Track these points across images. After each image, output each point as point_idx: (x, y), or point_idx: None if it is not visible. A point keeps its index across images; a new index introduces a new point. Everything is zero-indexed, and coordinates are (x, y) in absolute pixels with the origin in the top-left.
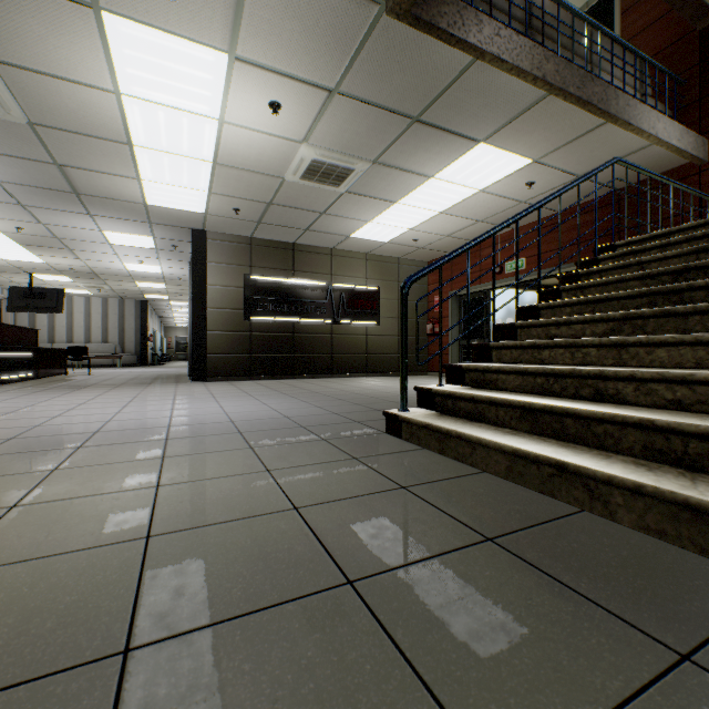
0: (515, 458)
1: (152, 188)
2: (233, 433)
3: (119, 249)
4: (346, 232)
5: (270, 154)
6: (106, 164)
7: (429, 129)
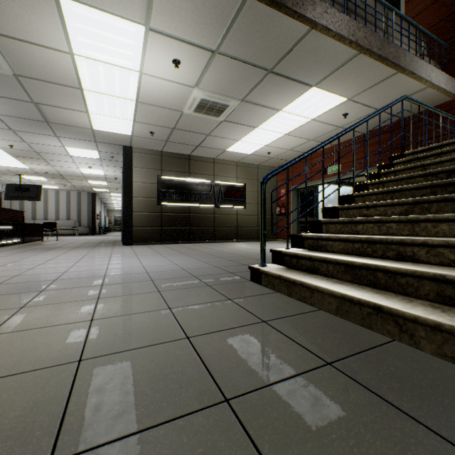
0: (343, 300)
1: (96, 119)
2: (147, 281)
3: (76, 159)
4: (223, 147)
5: (173, 95)
6: (66, 102)
7: (278, 77)
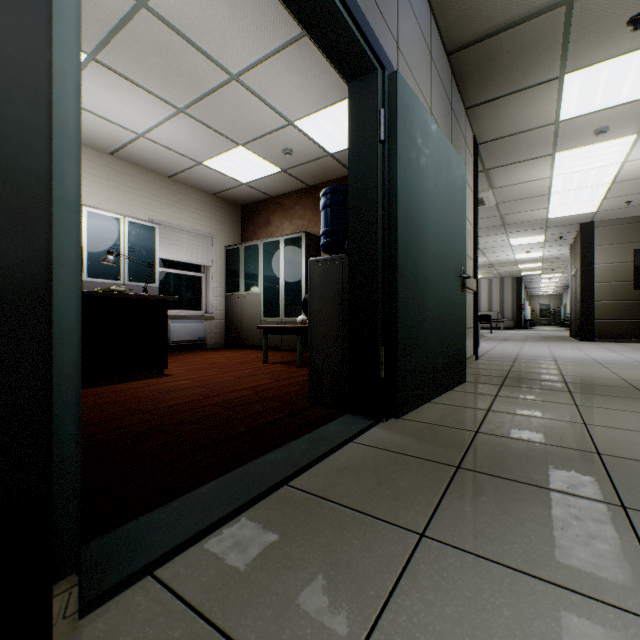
0: None
1: (554, 210)
2: None
3: (514, 247)
4: None
5: None
6: (528, 207)
7: None
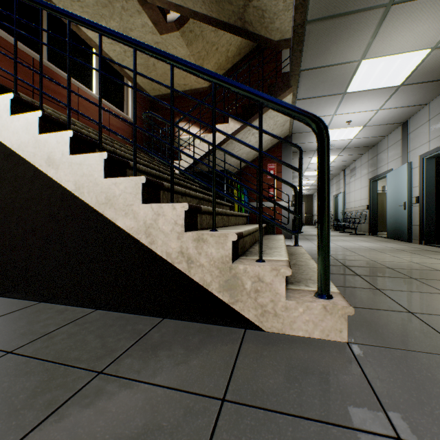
0: None
1: None
2: None
3: None
4: None
5: None
6: None
7: None
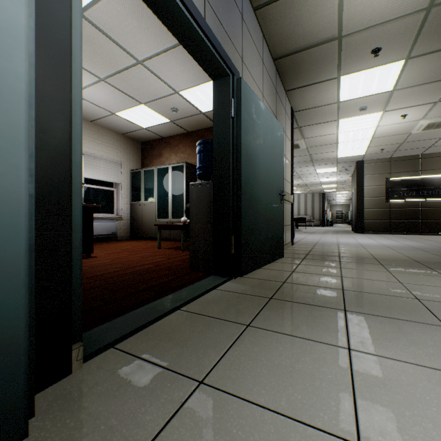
0: None
1: (341, 152)
2: (385, 247)
3: (319, 174)
4: None
5: (401, 128)
6: (326, 150)
7: None
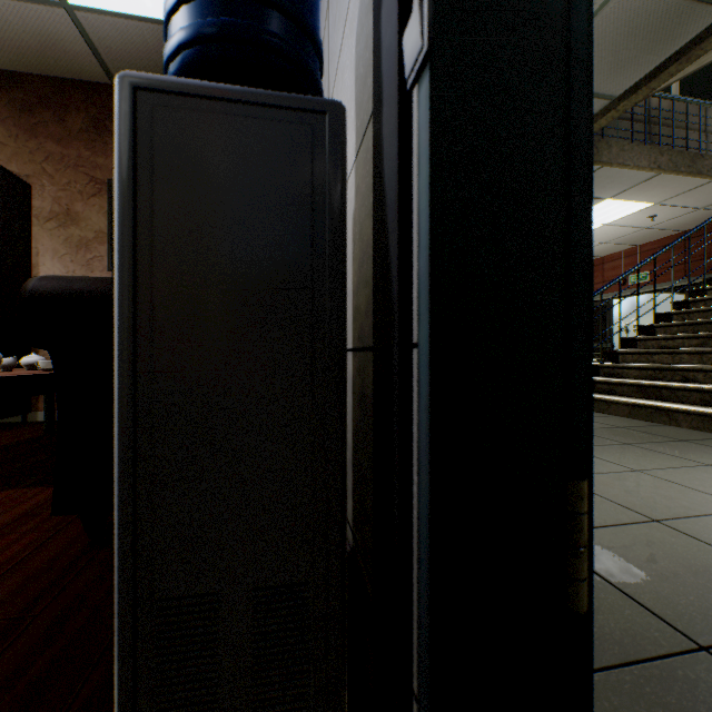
0: (633, 407)
1: None
2: None
3: None
4: None
5: None
6: None
7: None
